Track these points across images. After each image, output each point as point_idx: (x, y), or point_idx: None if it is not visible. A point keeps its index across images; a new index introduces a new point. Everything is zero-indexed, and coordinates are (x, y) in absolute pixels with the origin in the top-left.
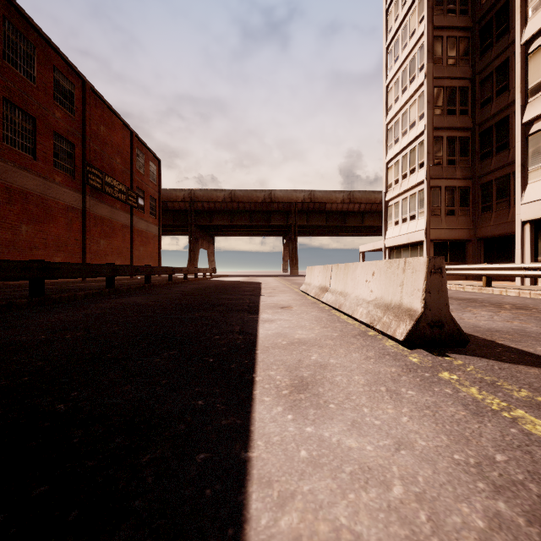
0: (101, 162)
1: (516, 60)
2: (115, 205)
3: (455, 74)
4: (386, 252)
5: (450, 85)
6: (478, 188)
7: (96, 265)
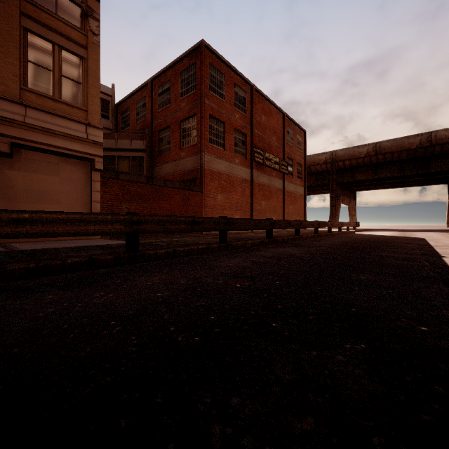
0: (262, 143)
1: None
2: (271, 174)
3: None
4: None
5: None
6: None
7: (259, 220)
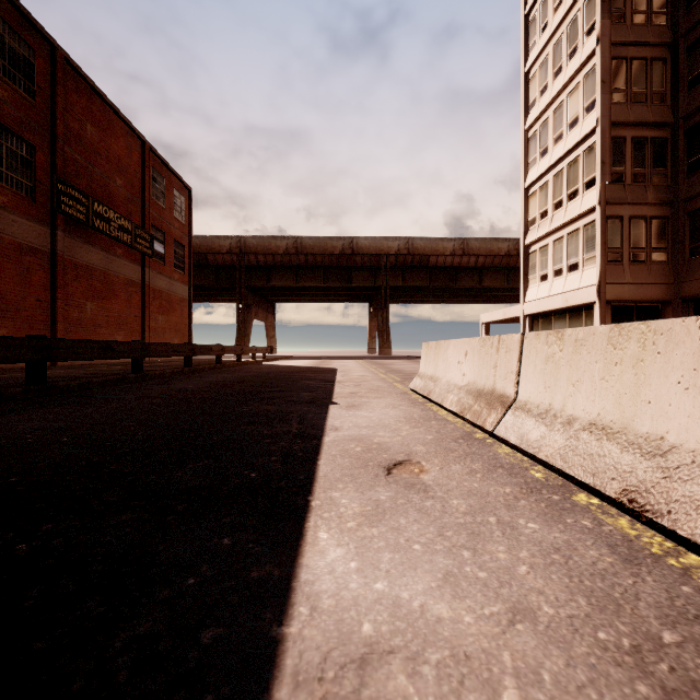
0: (88, 181)
1: None
2: (113, 250)
3: (645, 38)
4: (526, 322)
5: (638, 56)
6: (682, 219)
7: None
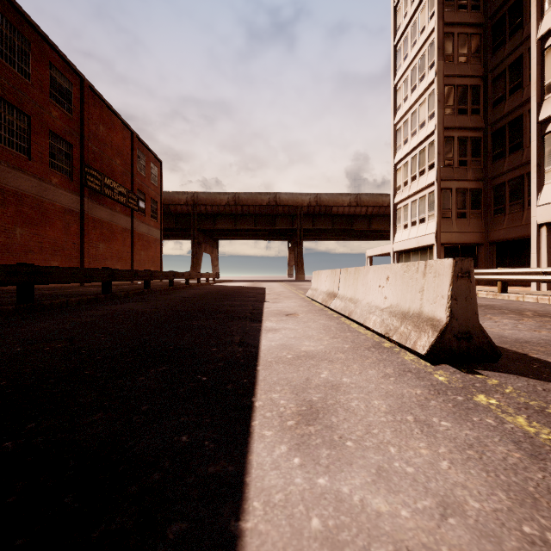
0: (100, 163)
1: (532, 55)
2: (115, 208)
3: (466, 72)
4: (395, 256)
5: (462, 84)
6: (490, 190)
7: (91, 269)
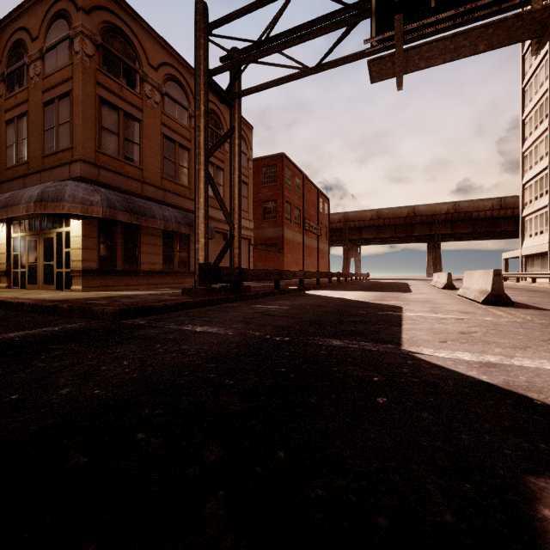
0: (307, 214)
1: None
2: (312, 237)
3: None
4: (523, 259)
5: None
6: None
7: (338, 273)
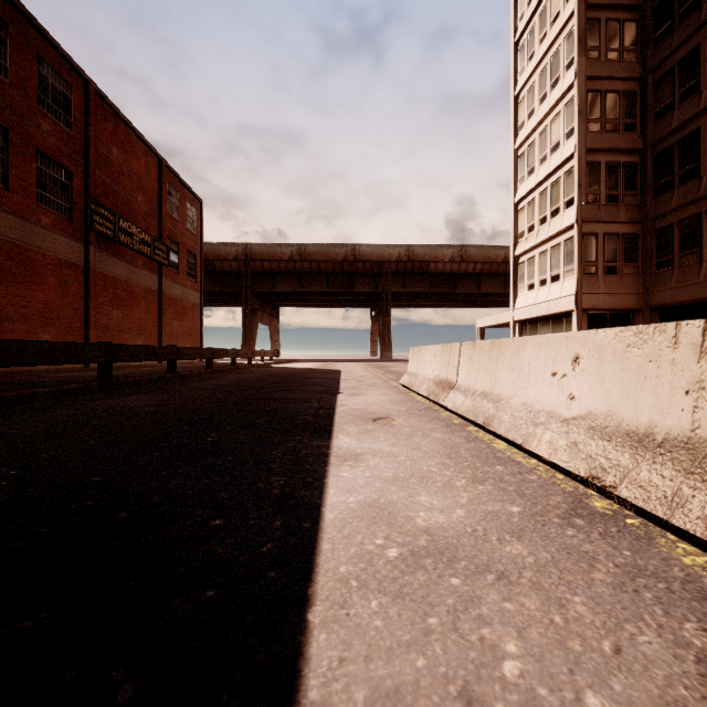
0: (114, 200)
1: None
2: (135, 262)
3: (617, 73)
4: (516, 327)
5: (611, 89)
6: (650, 236)
7: (77, 344)
